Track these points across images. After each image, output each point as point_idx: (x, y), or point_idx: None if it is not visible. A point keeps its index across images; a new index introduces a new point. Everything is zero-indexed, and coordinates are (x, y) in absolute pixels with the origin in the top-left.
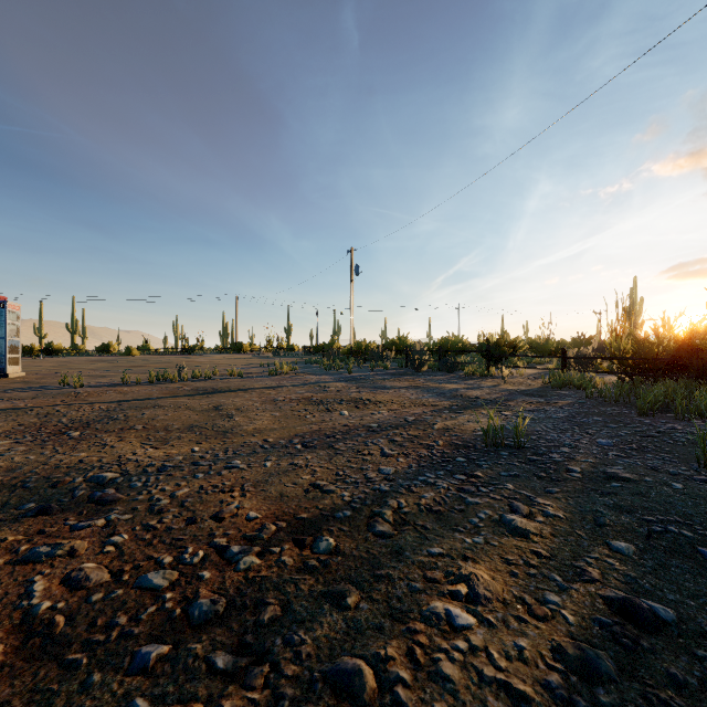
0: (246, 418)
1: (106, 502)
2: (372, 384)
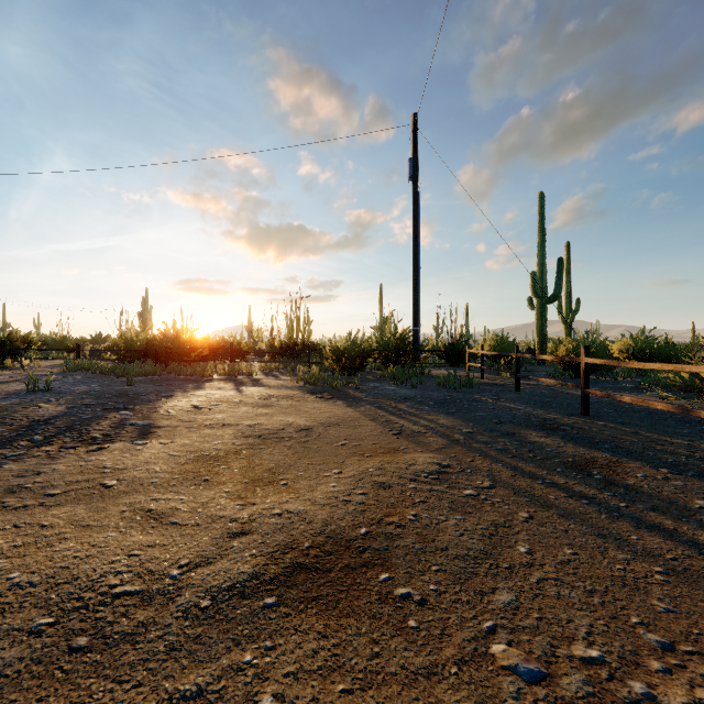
0: None
1: None
2: None
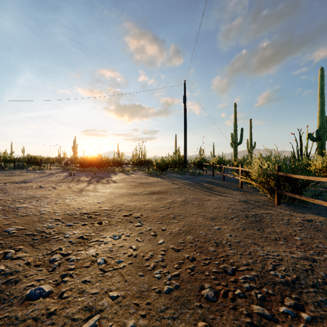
0: (0, 178)
1: (30, 182)
2: (4, 173)
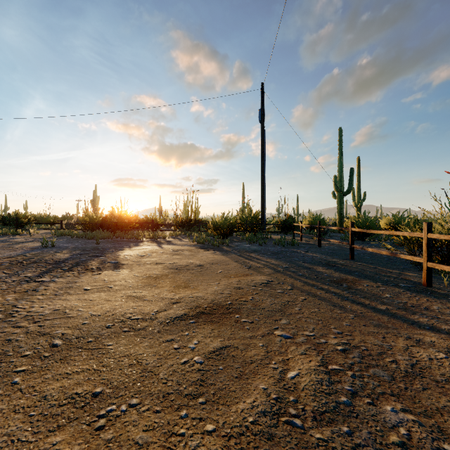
0: None
1: None
2: None
